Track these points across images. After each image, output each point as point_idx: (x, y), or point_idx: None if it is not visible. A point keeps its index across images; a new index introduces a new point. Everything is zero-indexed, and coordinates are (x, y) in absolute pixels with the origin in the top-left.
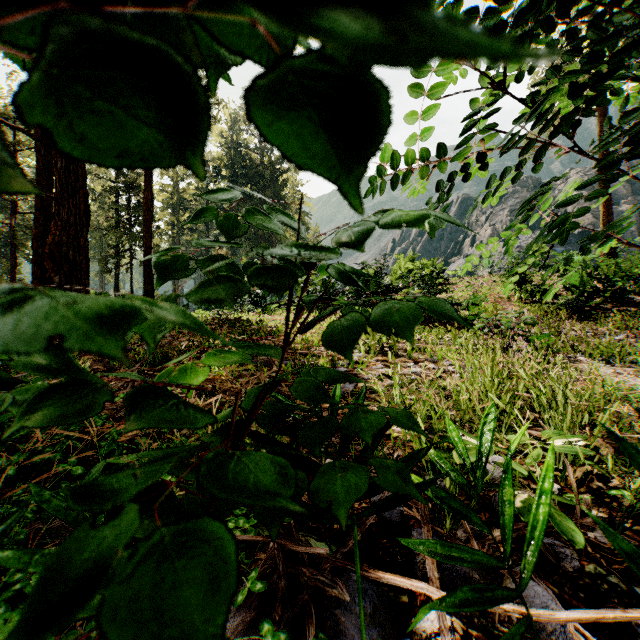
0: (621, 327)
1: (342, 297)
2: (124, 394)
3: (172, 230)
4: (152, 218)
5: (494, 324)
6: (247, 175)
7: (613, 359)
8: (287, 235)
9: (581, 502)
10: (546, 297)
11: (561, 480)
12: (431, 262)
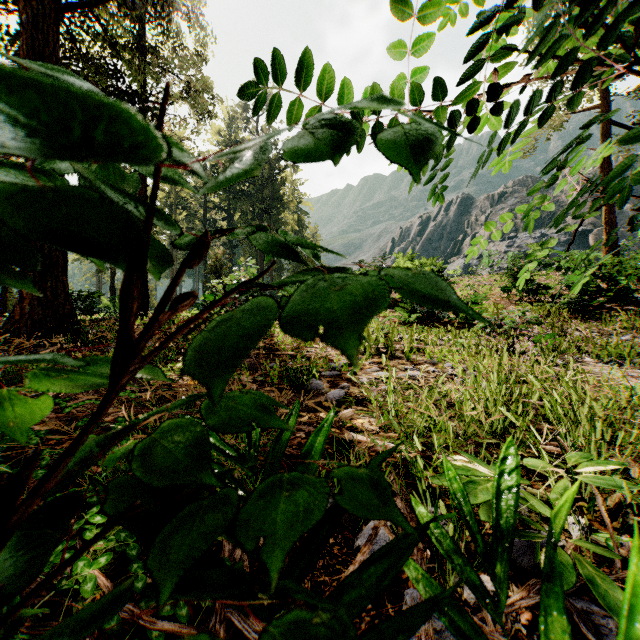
0: (627, 327)
1: None
2: (77, 404)
3: None
4: None
5: (496, 324)
6: None
7: (621, 360)
8: None
9: (618, 546)
10: (577, 288)
11: (588, 512)
12: (430, 261)
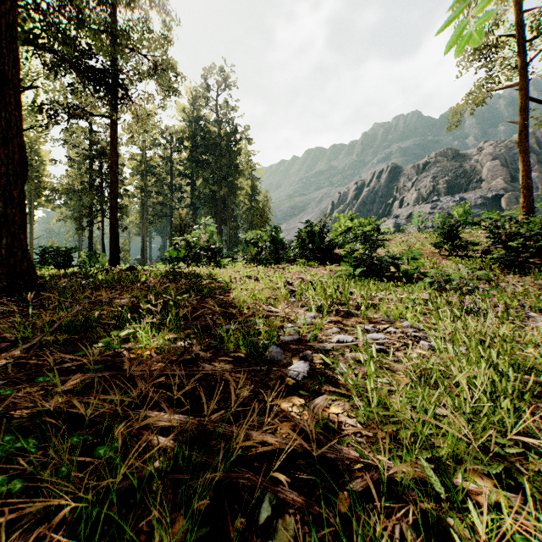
0: None
1: (289, 252)
2: None
3: (141, 193)
4: (117, 180)
5: (443, 279)
6: (206, 145)
7: None
8: (241, 198)
9: None
10: None
11: None
12: (367, 221)
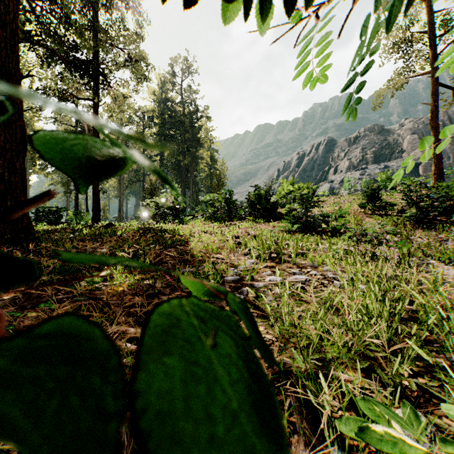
0: None
1: (240, 211)
2: None
3: None
4: None
5: (361, 233)
6: (172, 122)
7: None
8: (201, 166)
9: None
10: None
11: None
12: (306, 185)
